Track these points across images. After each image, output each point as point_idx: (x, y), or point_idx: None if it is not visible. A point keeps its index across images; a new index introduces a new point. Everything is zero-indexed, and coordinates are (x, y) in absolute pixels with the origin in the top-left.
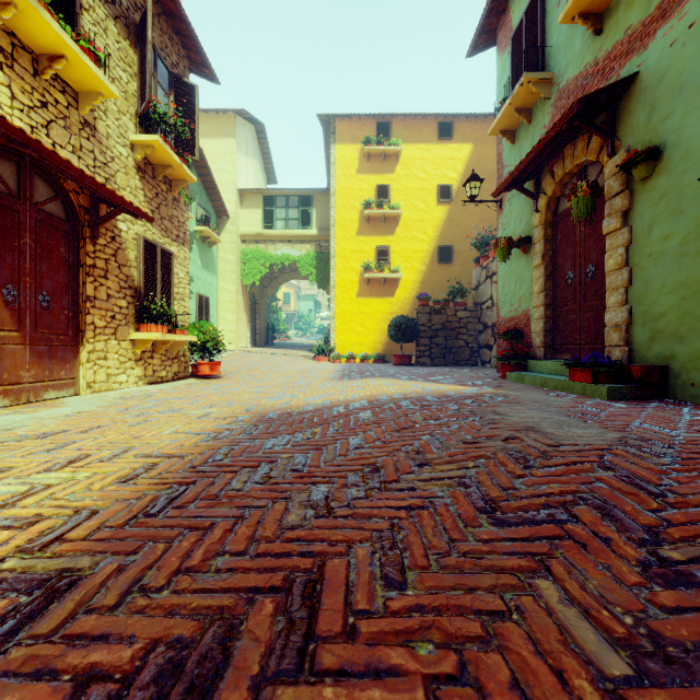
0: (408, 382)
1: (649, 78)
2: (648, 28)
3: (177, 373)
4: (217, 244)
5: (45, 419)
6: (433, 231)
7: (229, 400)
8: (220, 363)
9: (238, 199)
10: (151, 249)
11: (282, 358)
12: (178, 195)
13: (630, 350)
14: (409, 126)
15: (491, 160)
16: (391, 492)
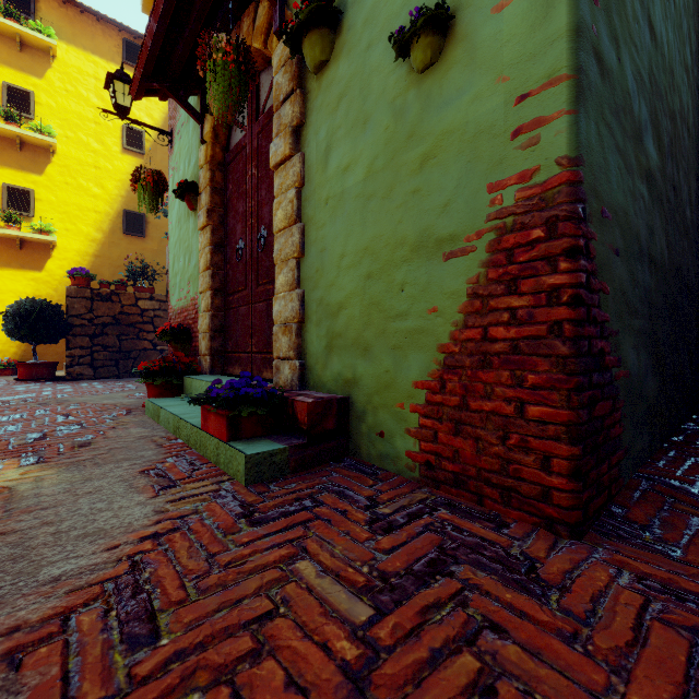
0: None
1: None
2: None
3: None
4: None
5: None
6: (116, 187)
7: None
8: None
9: None
10: None
11: None
12: None
13: (303, 366)
14: (73, 19)
15: None
16: None
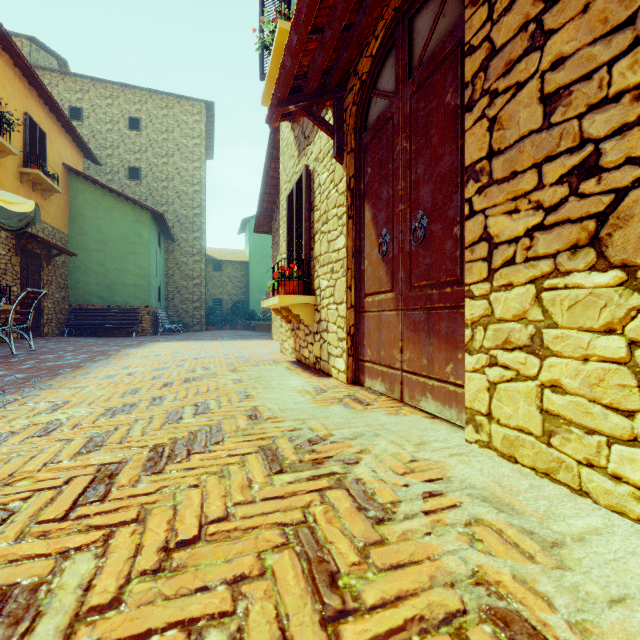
0: None
1: None
2: None
3: None
4: None
5: (249, 387)
6: None
7: None
8: None
9: None
10: None
11: None
12: None
13: None
14: None
15: None
16: None
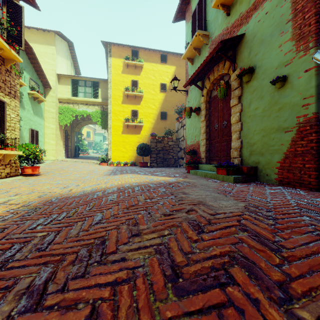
0: (143, 176)
1: (249, 36)
2: (249, 14)
3: (9, 173)
4: (43, 102)
5: None
6: (158, 104)
7: (32, 190)
8: (39, 167)
9: (57, 79)
10: None
11: (82, 164)
12: (10, 68)
13: (241, 159)
14: (147, 54)
15: (183, 75)
16: (106, 265)
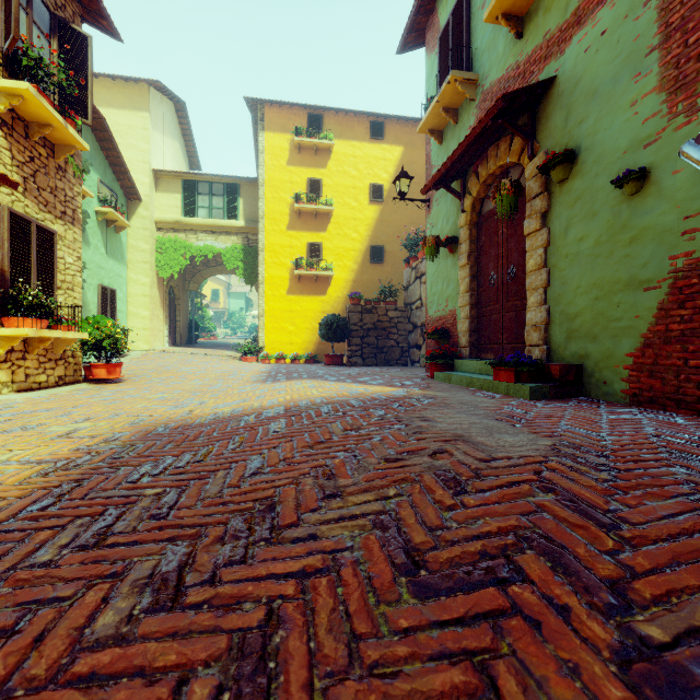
0: (335, 383)
1: (565, 82)
2: (564, 34)
3: (63, 377)
4: (126, 230)
5: None
6: (365, 230)
7: (115, 411)
8: (120, 365)
9: (153, 181)
10: (22, 225)
11: (204, 358)
12: (65, 163)
13: (548, 349)
14: (341, 121)
15: (420, 164)
16: (282, 546)
